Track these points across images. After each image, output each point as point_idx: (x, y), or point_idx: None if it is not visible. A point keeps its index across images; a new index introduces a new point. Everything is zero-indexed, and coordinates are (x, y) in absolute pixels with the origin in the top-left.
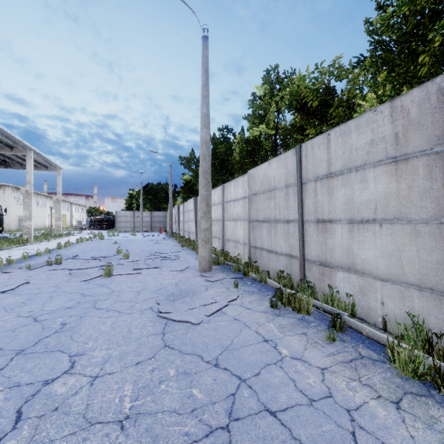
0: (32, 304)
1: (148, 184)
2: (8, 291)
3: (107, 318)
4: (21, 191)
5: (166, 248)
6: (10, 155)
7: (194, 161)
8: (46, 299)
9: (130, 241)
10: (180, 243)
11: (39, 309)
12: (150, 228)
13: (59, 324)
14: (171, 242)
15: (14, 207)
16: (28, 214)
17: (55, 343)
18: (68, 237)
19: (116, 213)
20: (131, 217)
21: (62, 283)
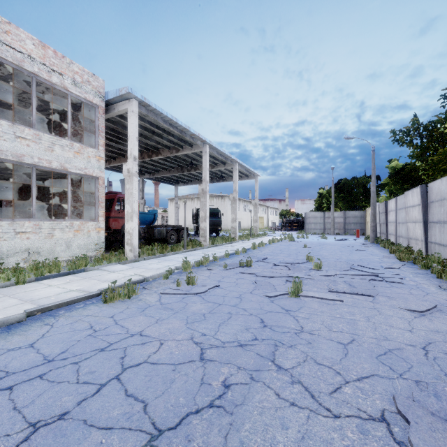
0: (209, 322)
1: (340, 180)
2: (200, 293)
3: (289, 406)
4: (230, 198)
5: (372, 258)
6: (224, 171)
7: (419, 132)
8: (224, 317)
9: (321, 245)
10: (391, 253)
11: (211, 334)
12: (342, 230)
13: (220, 382)
14: (377, 250)
15: (229, 212)
16: (234, 217)
17: (198, 446)
18: (263, 237)
19: (305, 214)
20: (321, 218)
21: (245, 294)
